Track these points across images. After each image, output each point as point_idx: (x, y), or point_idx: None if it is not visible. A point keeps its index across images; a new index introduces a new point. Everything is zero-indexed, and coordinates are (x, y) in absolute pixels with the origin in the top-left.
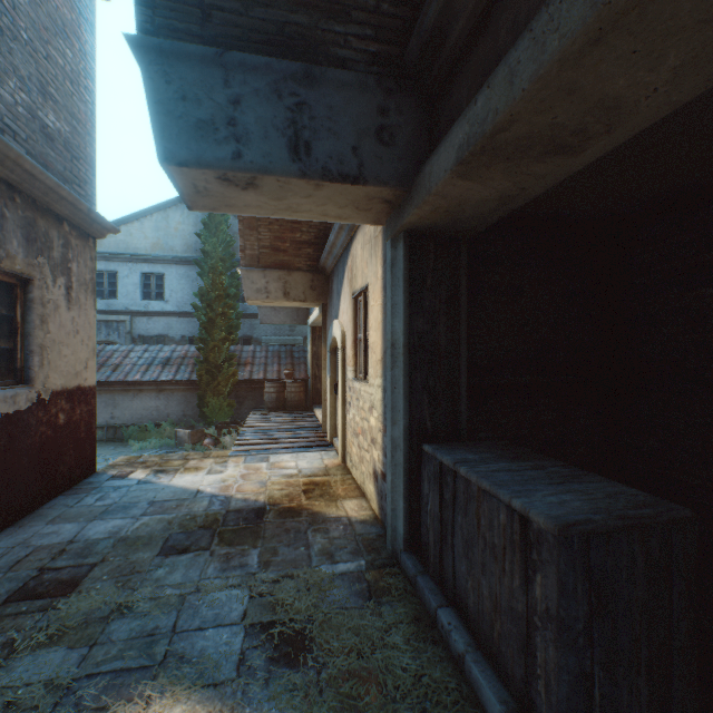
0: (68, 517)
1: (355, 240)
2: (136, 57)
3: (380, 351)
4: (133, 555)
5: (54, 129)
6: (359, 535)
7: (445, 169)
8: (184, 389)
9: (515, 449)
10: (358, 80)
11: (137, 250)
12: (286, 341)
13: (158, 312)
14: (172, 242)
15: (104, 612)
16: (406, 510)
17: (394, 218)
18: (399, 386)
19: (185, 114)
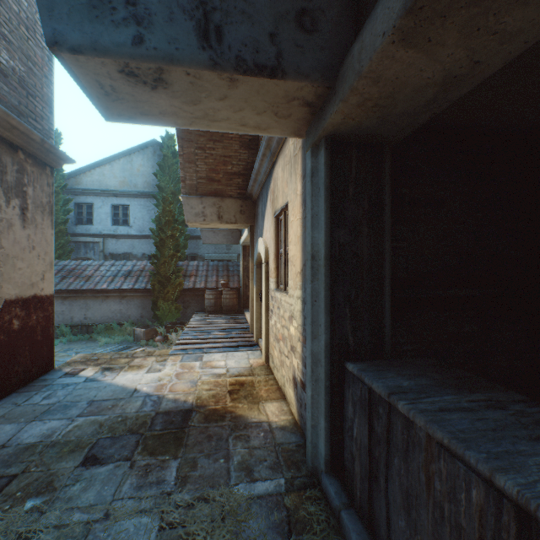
0: (11, 417)
1: (277, 164)
2: None
3: (299, 264)
4: (55, 465)
5: (7, 66)
6: (279, 444)
7: (383, 32)
8: (141, 295)
9: (451, 372)
10: None
11: (108, 186)
12: (224, 257)
13: (124, 235)
14: (135, 180)
15: None
16: (327, 430)
17: (315, 124)
18: (319, 299)
19: None
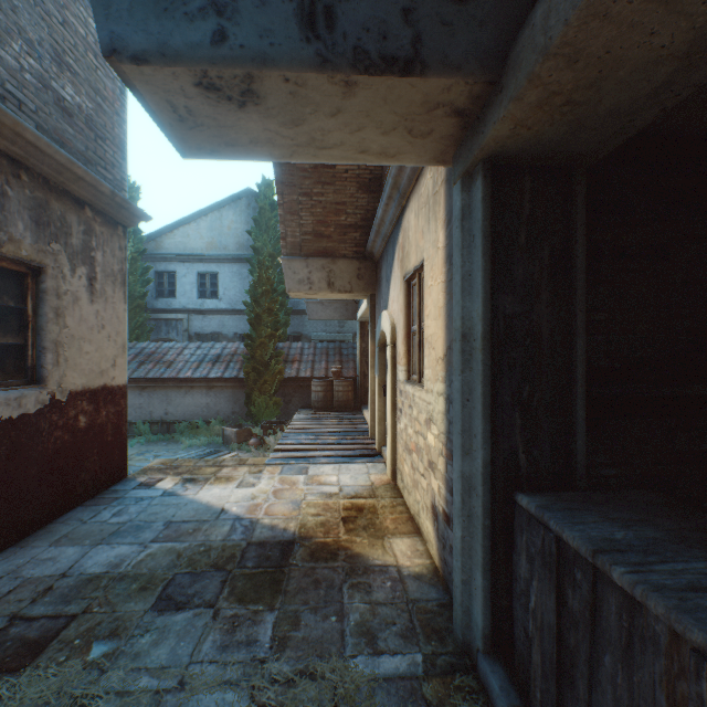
0: (75, 537)
1: (408, 208)
2: None
3: (441, 346)
4: (121, 605)
5: (72, 104)
6: (412, 601)
7: None
8: (232, 386)
9: (694, 518)
10: None
11: (193, 250)
12: (336, 337)
13: (212, 310)
14: (225, 241)
15: None
16: (486, 591)
17: (468, 143)
18: (474, 397)
19: None
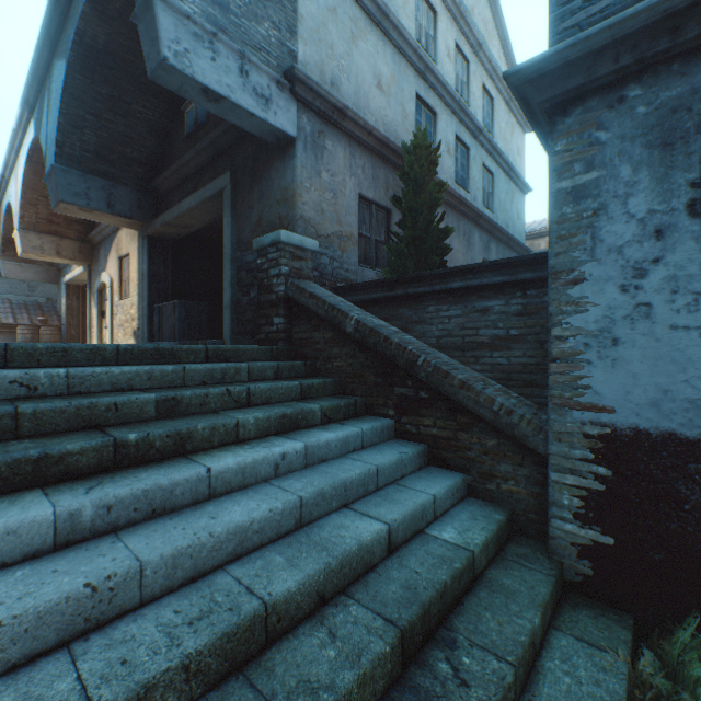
0: None
1: (122, 231)
2: (52, 168)
3: (138, 280)
4: None
5: None
6: None
7: (159, 225)
8: None
9: None
10: (132, 190)
11: None
12: (26, 300)
13: None
14: None
15: None
16: (149, 329)
17: (144, 231)
18: (146, 288)
19: (71, 189)
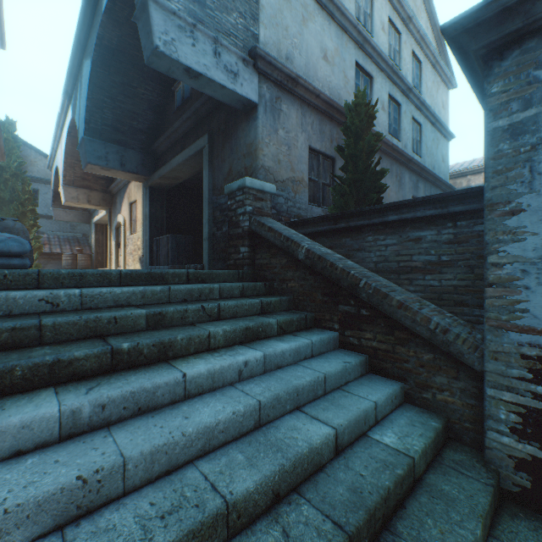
0: None
1: (132, 183)
2: (82, 139)
3: (142, 220)
4: None
5: None
6: None
7: (157, 178)
8: None
9: None
10: (137, 153)
11: None
12: (69, 236)
13: None
14: None
15: None
16: (150, 256)
17: (147, 183)
18: (148, 225)
19: (95, 154)
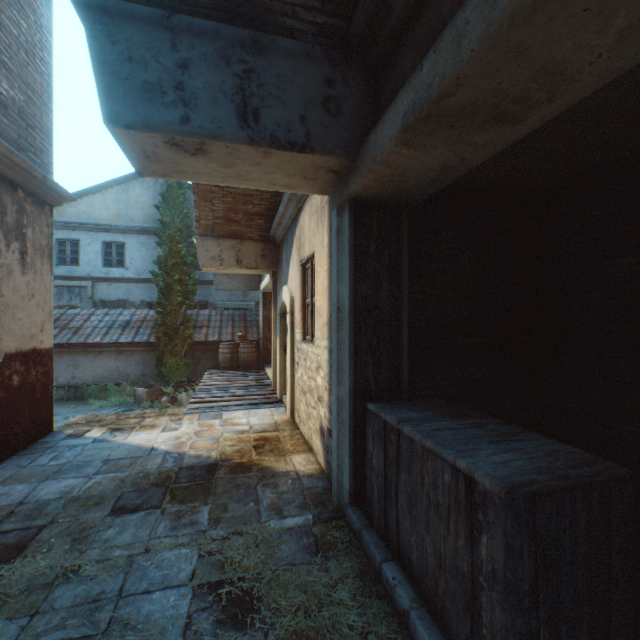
0: (20, 478)
1: (303, 211)
2: (80, 16)
3: (326, 314)
4: (83, 515)
5: (7, 97)
6: (306, 489)
7: (390, 137)
8: (143, 350)
9: (454, 407)
10: (305, 51)
11: (98, 220)
12: (240, 306)
13: (119, 278)
14: (132, 213)
15: (48, 577)
16: (351, 466)
17: (340, 188)
18: (344, 347)
19: (131, 75)
